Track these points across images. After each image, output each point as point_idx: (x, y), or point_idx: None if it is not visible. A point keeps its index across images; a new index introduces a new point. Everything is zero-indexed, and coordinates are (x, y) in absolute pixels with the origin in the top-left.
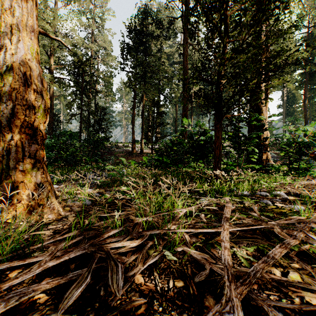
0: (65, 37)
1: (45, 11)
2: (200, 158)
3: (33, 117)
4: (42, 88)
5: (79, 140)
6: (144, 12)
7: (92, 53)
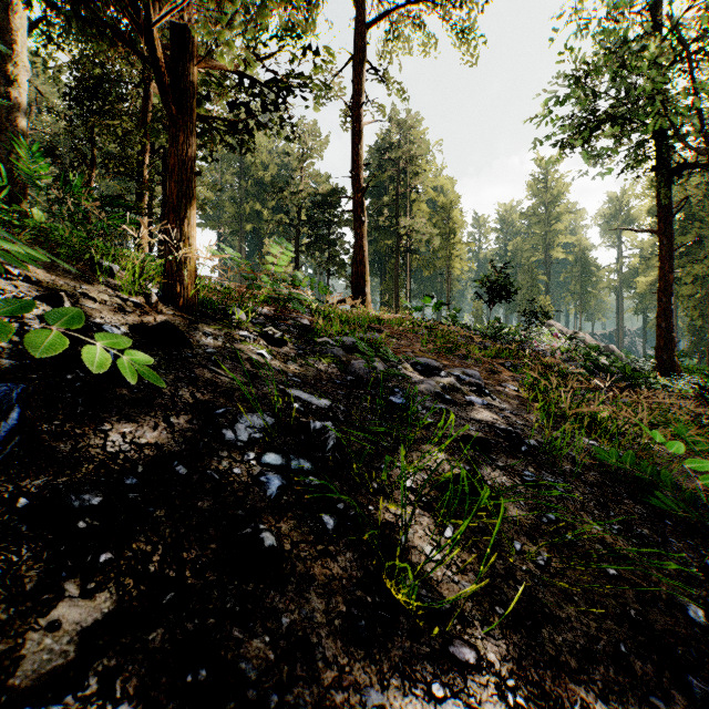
0: None
1: None
2: None
3: None
4: None
5: None
6: None
7: None
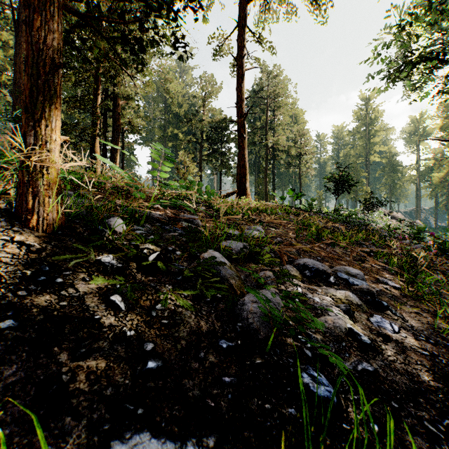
0: None
1: None
2: None
3: None
4: None
5: None
6: None
7: None
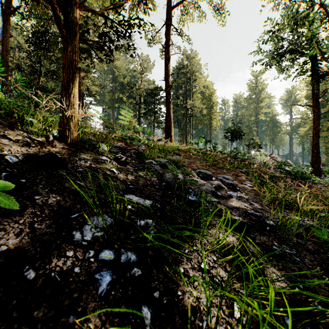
0: None
1: None
2: None
3: None
4: None
5: None
6: None
7: None
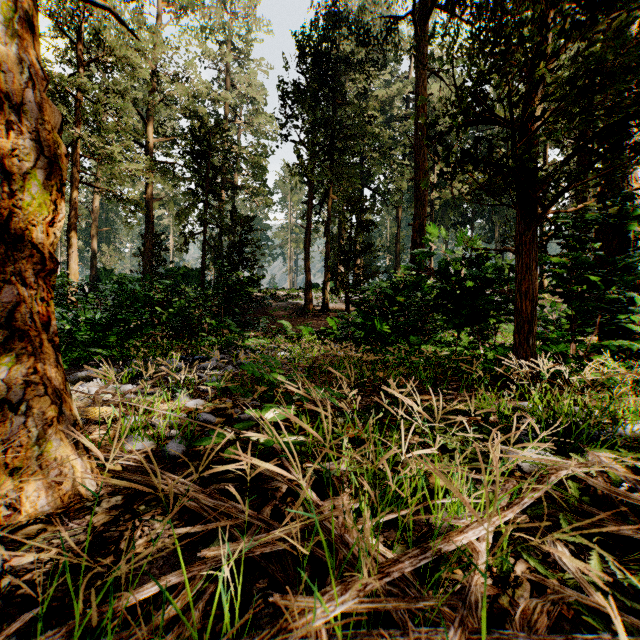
0: (175, 82)
1: (137, 31)
2: (468, 323)
3: (8, 205)
4: (40, 124)
5: (201, 286)
6: (331, 14)
7: (226, 110)
